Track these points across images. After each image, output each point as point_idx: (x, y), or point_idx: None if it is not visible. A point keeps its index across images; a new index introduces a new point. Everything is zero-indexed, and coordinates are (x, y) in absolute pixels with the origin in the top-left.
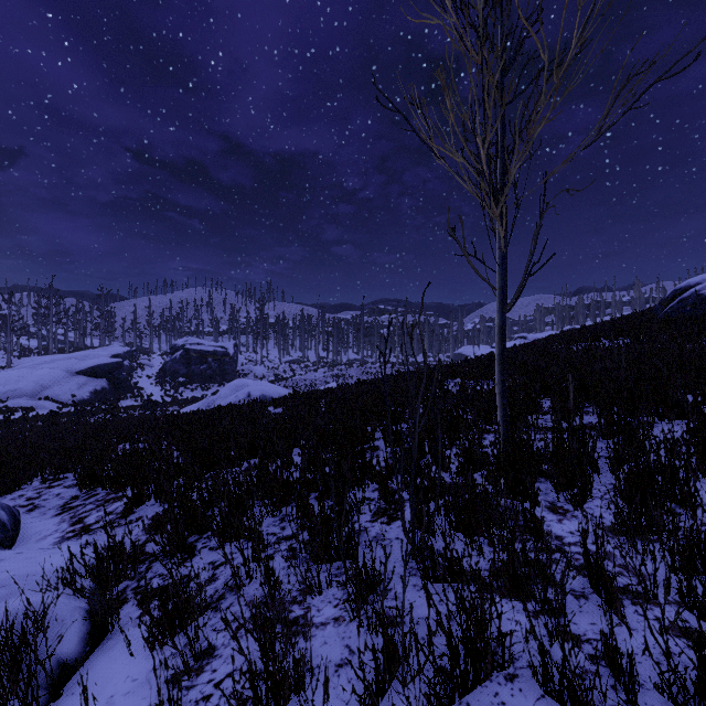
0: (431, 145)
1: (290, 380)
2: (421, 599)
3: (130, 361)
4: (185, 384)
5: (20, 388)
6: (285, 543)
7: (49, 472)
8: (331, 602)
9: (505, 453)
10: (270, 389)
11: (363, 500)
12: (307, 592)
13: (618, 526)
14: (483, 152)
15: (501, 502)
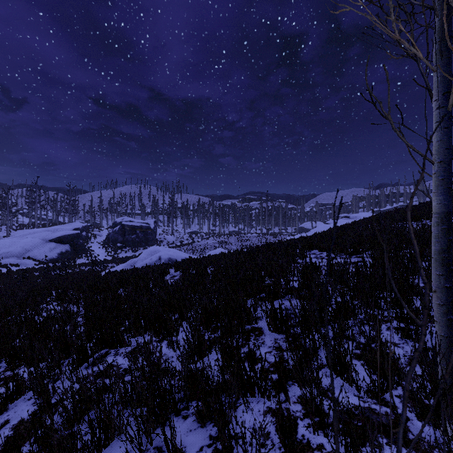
0: None
1: (191, 245)
2: None
3: (86, 232)
4: (122, 248)
5: (11, 251)
6: None
7: None
8: None
9: None
10: (175, 254)
11: None
12: None
13: None
14: None
15: None
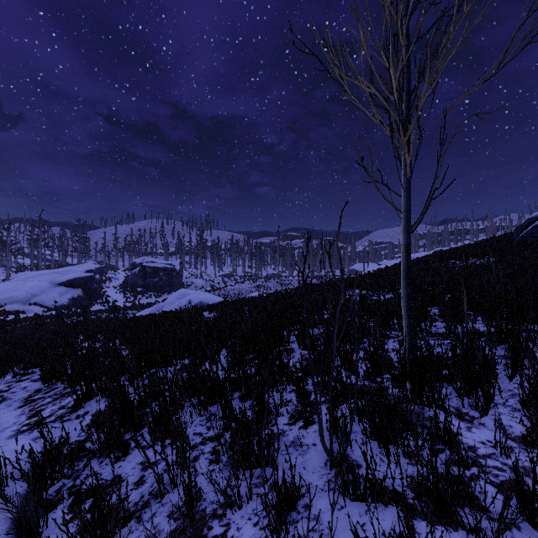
0: (344, 78)
1: (223, 289)
2: (343, 521)
3: (100, 275)
4: (142, 293)
5: (15, 296)
6: (209, 444)
7: (19, 368)
8: (251, 519)
9: (413, 362)
10: (206, 297)
11: (281, 403)
12: (227, 505)
13: (530, 438)
14: (395, 81)
15: (408, 407)
